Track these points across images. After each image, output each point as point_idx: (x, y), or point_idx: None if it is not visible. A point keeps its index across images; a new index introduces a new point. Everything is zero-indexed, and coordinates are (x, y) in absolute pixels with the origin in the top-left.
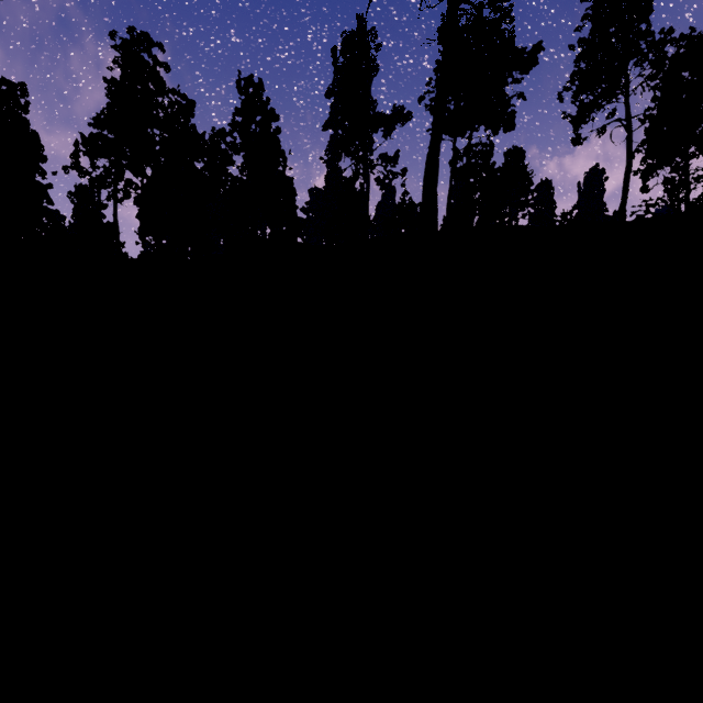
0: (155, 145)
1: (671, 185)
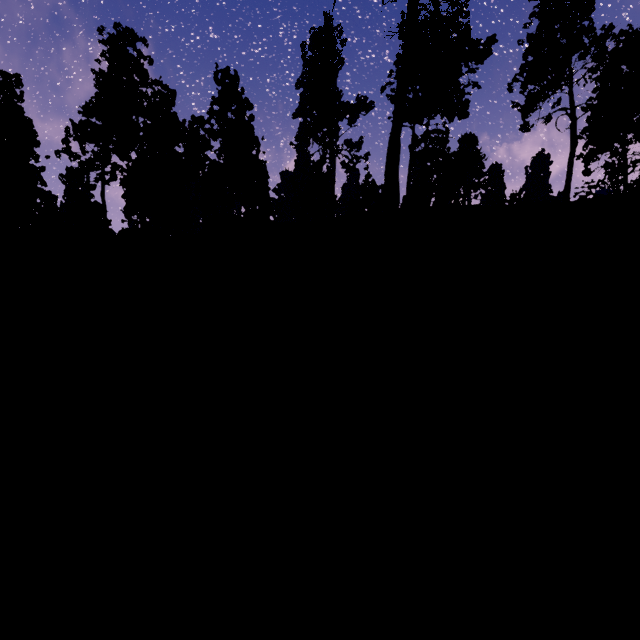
0: (139, 131)
1: (611, 168)
